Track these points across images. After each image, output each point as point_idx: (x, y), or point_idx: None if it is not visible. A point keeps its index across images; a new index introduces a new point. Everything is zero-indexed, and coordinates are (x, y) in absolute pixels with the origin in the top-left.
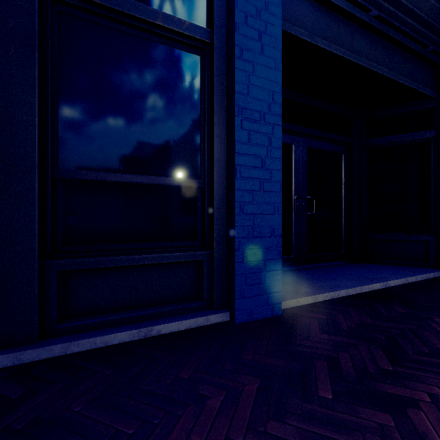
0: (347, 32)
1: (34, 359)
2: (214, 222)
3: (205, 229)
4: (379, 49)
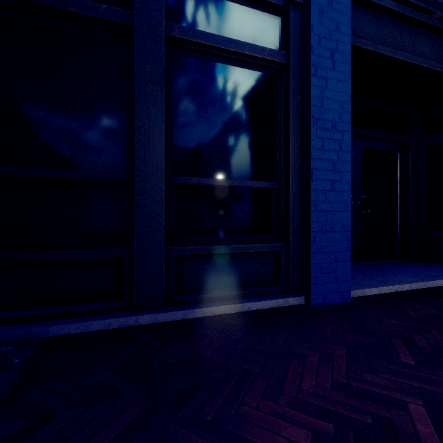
0: (409, 36)
1: (165, 320)
2: (290, 218)
3: (280, 225)
4: (442, 48)
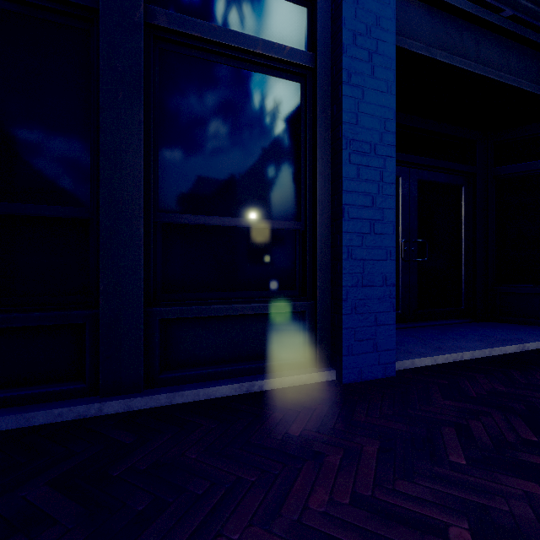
0: (472, 39)
1: (142, 408)
2: (317, 269)
3: (306, 277)
4: (514, 56)
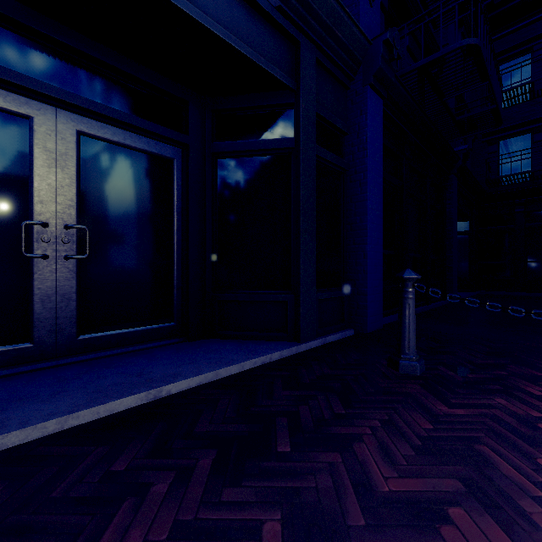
0: None
1: None
2: None
3: None
4: None
